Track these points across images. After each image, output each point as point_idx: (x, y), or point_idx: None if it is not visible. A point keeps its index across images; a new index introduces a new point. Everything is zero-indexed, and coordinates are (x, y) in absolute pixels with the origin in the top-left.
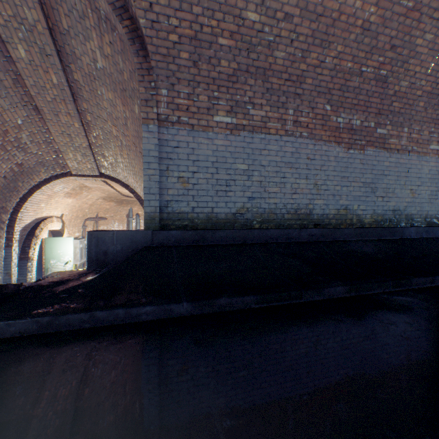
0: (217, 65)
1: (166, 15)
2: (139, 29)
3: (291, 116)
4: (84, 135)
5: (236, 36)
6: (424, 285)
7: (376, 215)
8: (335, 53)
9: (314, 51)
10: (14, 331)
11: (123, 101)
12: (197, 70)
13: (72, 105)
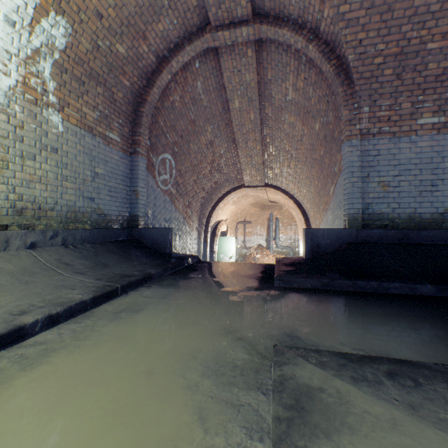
0: (423, 70)
1: (373, 44)
2: (344, 63)
3: None
4: (261, 154)
5: None
6: None
7: None
8: None
9: None
10: (307, 285)
11: (304, 121)
12: (400, 81)
13: (258, 133)
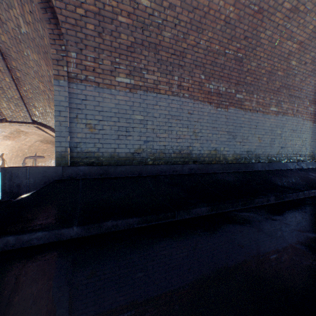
0: (118, 37)
1: None
2: (51, 1)
3: (176, 81)
4: (15, 88)
5: (132, 16)
6: (262, 203)
7: (236, 154)
8: (207, 38)
9: (192, 34)
10: None
11: (46, 62)
12: (102, 40)
13: (2, 63)
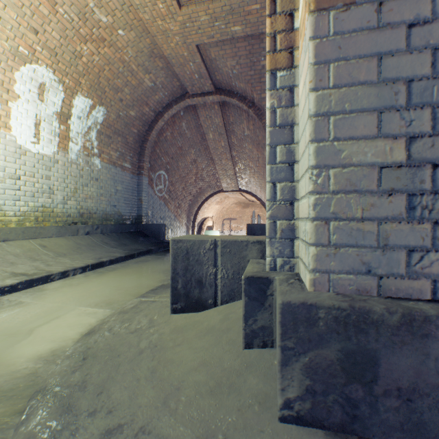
0: None
1: None
2: None
3: None
4: (233, 168)
5: None
6: None
7: None
8: None
9: None
10: None
11: (257, 149)
12: None
13: (229, 154)
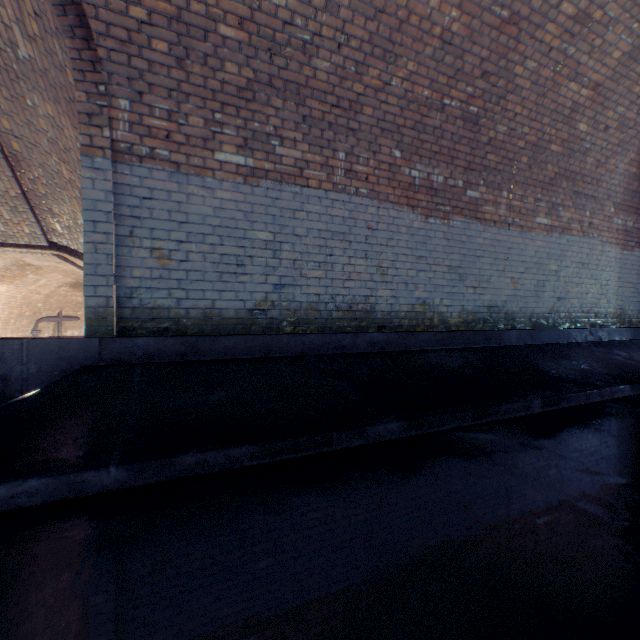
0: (220, 69)
1: None
2: None
3: (342, 163)
4: (11, 175)
5: (249, 25)
6: (516, 414)
7: (465, 313)
8: (405, 73)
9: (374, 65)
10: None
11: (73, 120)
12: (185, 74)
13: None
